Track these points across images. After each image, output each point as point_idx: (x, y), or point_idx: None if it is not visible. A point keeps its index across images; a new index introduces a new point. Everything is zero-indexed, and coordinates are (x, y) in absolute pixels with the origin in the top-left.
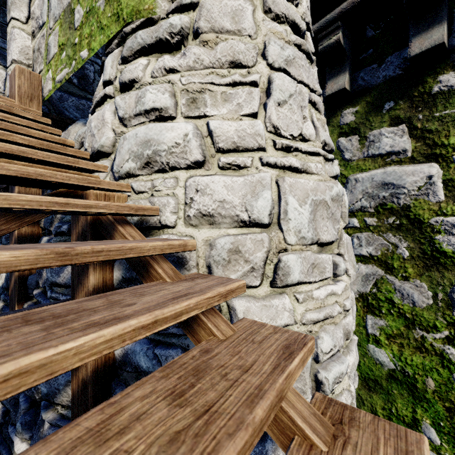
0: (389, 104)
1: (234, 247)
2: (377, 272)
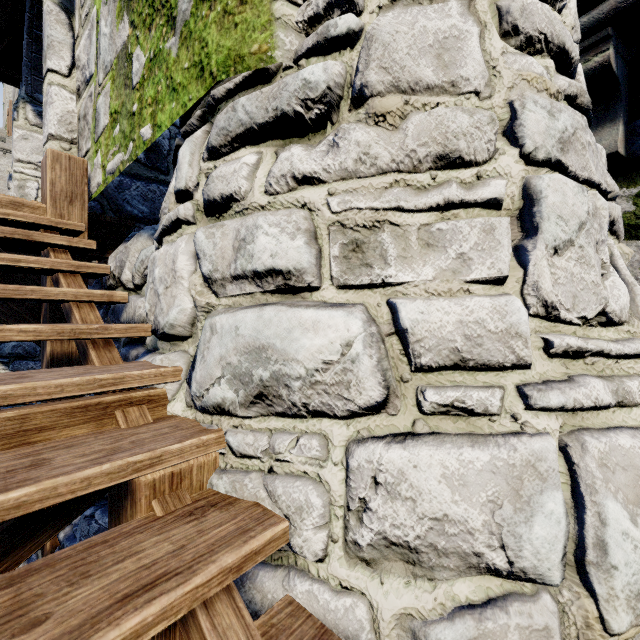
0: None
1: None
2: None
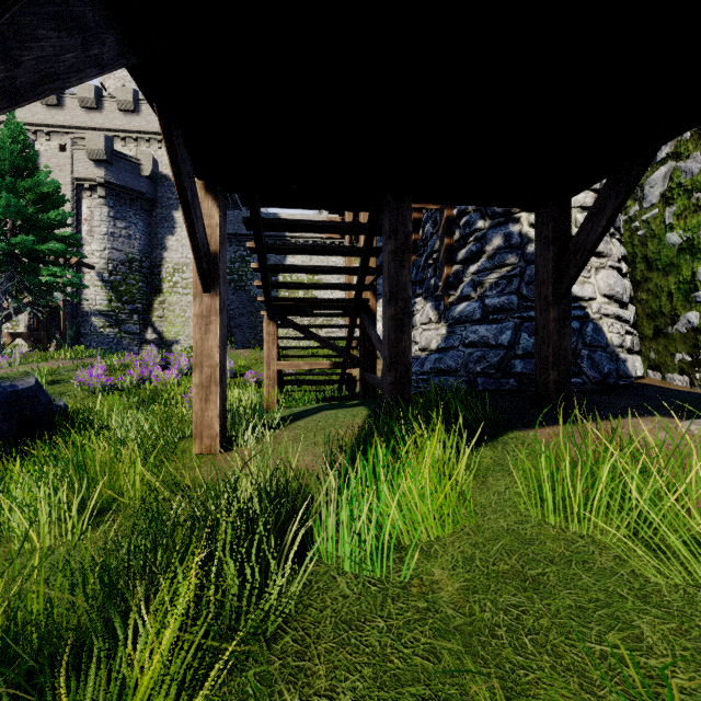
0: None
1: None
2: (671, 166)
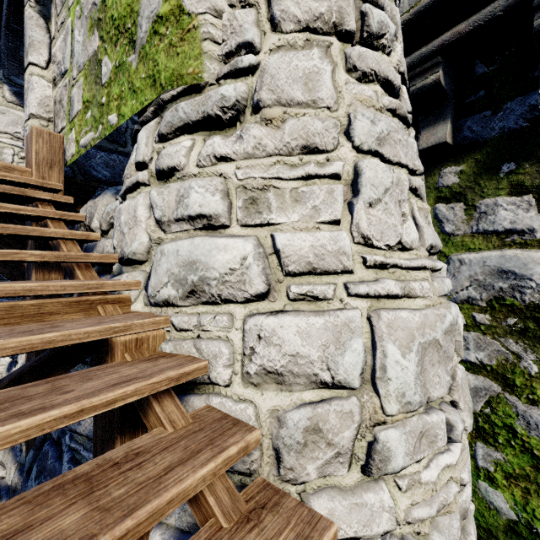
0: (509, 166)
1: (313, 424)
2: (491, 387)
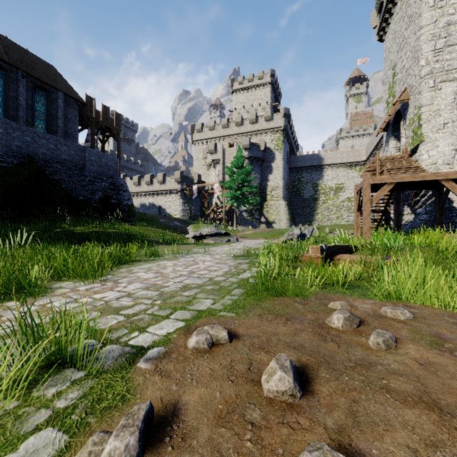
0: None
1: (430, 167)
2: None
